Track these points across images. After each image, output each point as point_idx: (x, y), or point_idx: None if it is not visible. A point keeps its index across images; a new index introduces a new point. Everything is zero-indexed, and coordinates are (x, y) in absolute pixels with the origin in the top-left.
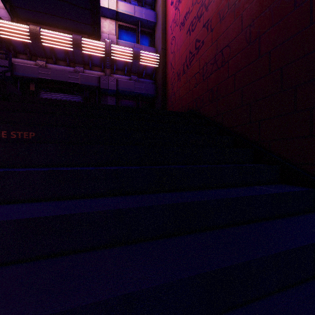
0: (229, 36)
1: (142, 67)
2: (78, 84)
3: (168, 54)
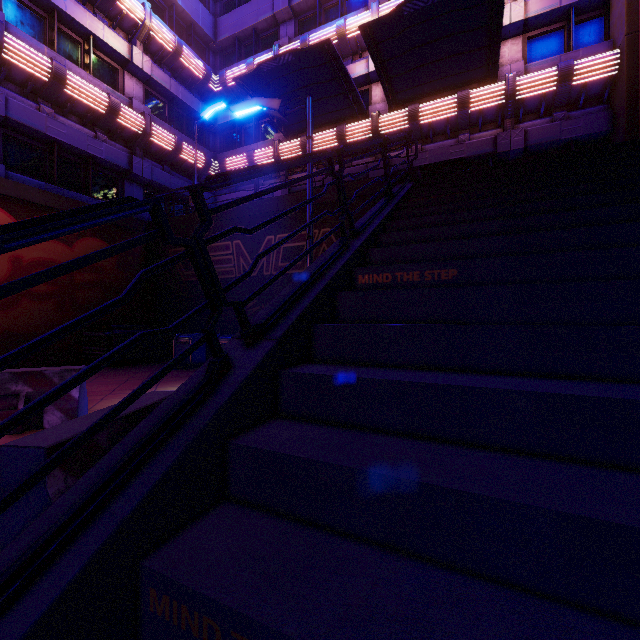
0: None
1: (577, 89)
2: (461, 160)
3: None
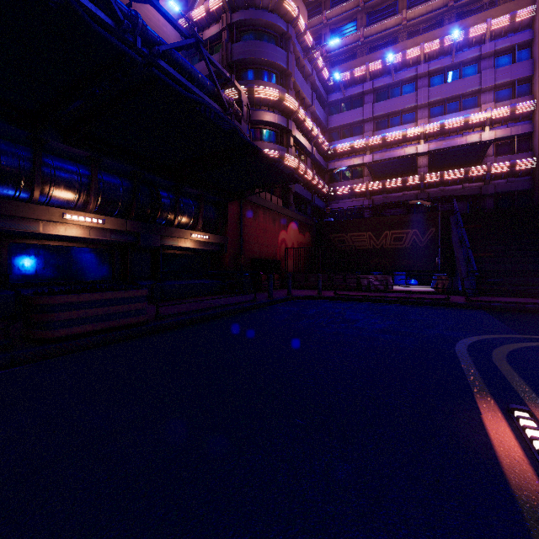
0: None
1: (518, 170)
2: (464, 195)
3: None
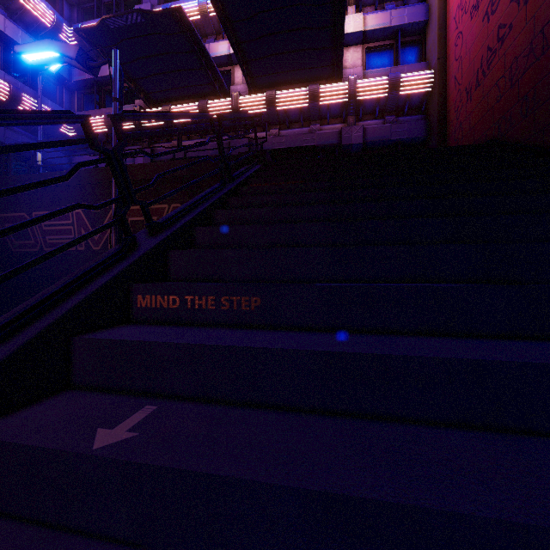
0: None
1: (403, 98)
2: (313, 147)
3: (449, 65)
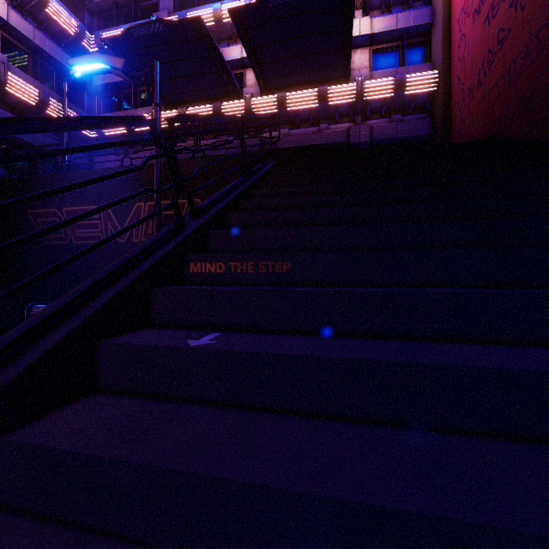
0: (547, 11)
1: (409, 98)
2: (322, 146)
3: (453, 65)
